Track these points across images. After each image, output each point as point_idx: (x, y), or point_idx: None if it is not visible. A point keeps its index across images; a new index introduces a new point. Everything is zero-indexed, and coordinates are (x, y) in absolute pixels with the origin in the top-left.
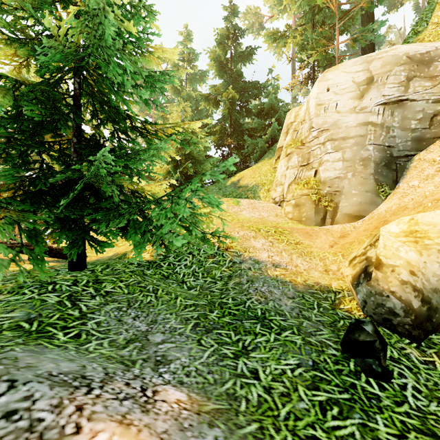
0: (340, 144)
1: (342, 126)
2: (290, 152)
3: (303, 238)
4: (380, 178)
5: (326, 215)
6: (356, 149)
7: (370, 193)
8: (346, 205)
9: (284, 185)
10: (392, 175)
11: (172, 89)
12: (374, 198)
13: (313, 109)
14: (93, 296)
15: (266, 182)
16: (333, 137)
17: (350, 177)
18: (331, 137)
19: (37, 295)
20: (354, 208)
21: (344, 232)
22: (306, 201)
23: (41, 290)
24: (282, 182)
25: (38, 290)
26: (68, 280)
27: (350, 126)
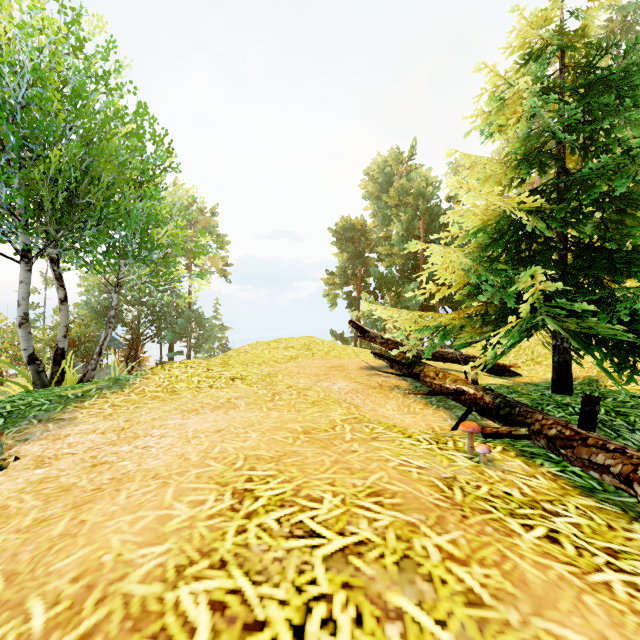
0: None
1: None
2: None
3: None
4: None
5: None
6: None
7: None
8: None
9: None
10: None
11: None
12: None
13: None
14: (631, 430)
15: None
16: None
17: None
18: None
19: (567, 415)
20: None
21: None
22: None
23: (564, 410)
24: None
25: (560, 410)
26: (579, 404)
27: None
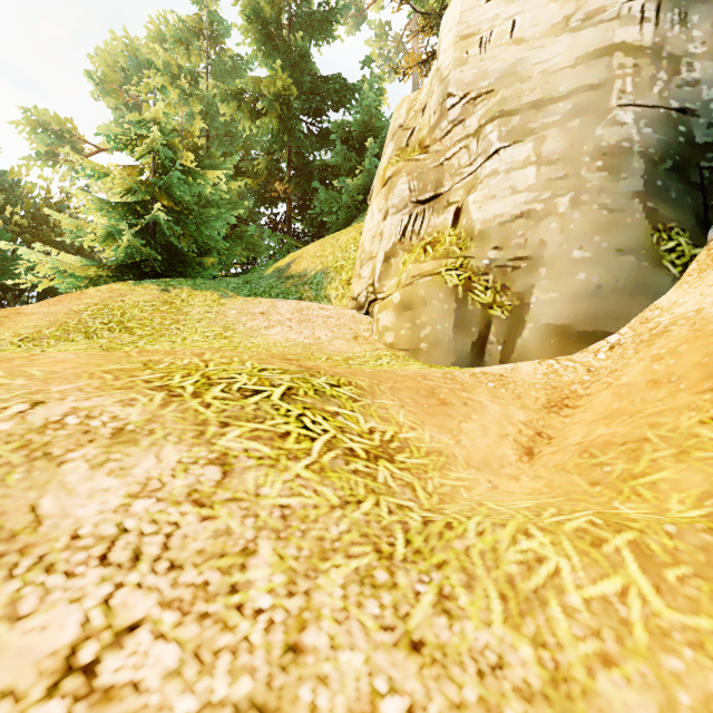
0: (528, 121)
1: (532, 72)
2: (392, 171)
3: (414, 419)
4: (662, 207)
5: (490, 333)
6: (579, 125)
7: (635, 255)
8: (554, 297)
9: (377, 258)
10: (696, 201)
11: (175, 87)
12: (647, 271)
13: (451, 51)
14: None
15: (344, 264)
16: (505, 108)
17: (564, 209)
18: (501, 109)
19: None
20: (579, 308)
21: (560, 388)
22: (430, 290)
23: None
24: (372, 252)
25: None
26: None
27: (558, 68)
